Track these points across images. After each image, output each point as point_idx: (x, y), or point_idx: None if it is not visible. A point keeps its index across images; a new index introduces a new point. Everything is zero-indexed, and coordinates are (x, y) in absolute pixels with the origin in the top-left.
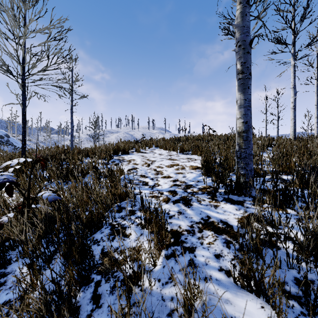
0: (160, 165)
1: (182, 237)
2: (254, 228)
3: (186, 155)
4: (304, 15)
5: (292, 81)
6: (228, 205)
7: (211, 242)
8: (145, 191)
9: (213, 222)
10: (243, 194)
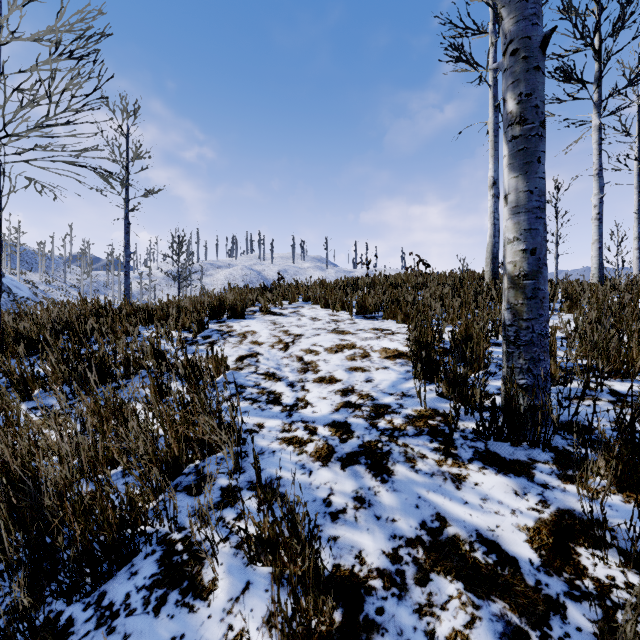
0: (313, 347)
1: (367, 605)
2: (631, 637)
3: (370, 320)
4: (622, 19)
5: (595, 161)
6: (492, 478)
7: (462, 630)
8: (271, 422)
9: (456, 540)
10: (525, 440)
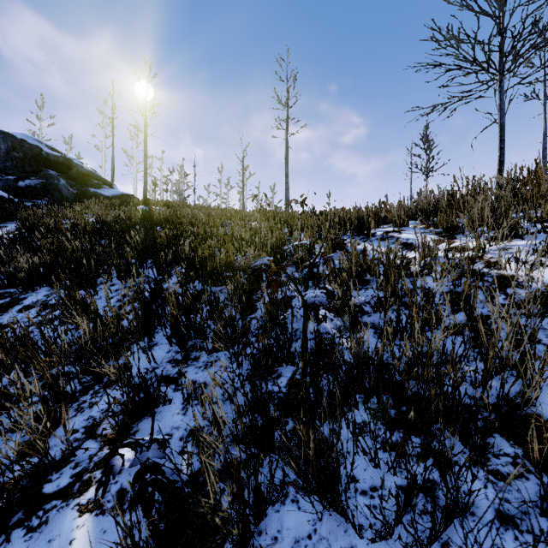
0: None
1: None
2: None
3: None
4: None
5: None
6: None
7: None
8: None
9: None
10: None
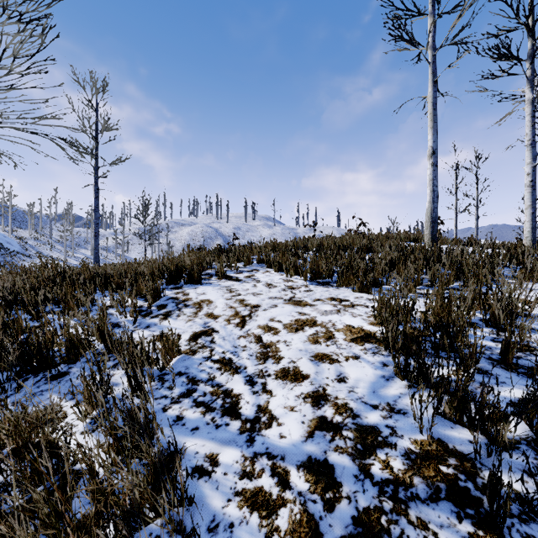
0: (271, 323)
1: None
2: None
3: (325, 287)
4: None
5: (528, 133)
6: None
7: None
8: (227, 455)
9: None
10: None
